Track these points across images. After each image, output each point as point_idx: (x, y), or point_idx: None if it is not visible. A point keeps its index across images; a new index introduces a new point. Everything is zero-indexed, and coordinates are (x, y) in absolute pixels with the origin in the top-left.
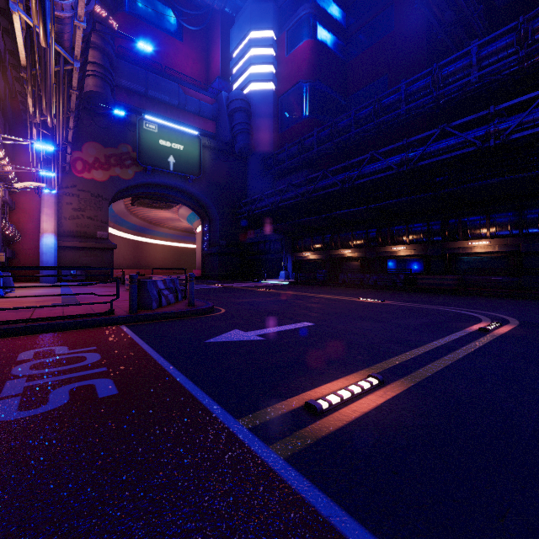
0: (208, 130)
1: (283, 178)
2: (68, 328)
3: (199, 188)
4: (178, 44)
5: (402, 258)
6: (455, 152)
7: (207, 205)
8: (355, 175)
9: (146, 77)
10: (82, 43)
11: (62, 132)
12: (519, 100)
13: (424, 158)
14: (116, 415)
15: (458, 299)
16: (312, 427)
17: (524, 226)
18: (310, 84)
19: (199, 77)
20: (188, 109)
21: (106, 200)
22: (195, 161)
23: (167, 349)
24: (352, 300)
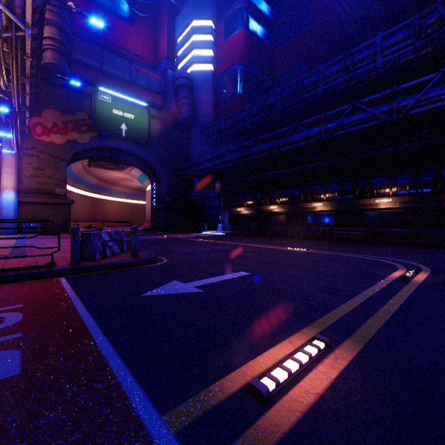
0: (156, 103)
1: (220, 145)
2: (3, 282)
3: (148, 152)
4: (130, 28)
5: (320, 212)
6: (364, 124)
7: (155, 167)
8: (281, 143)
9: (101, 54)
10: (36, 14)
11: (17, 96)
12: (416, 82)
13: (339, 129)
14: (0, 415)
15: (369, 247)
16: (258, 426)
17: (419, 186)
18: (243, 67)
19: (148, 58)
20: (138, 83)
21: (64, 161)
22: (145, 129)
23: (99, 306)
24: (281, 249)
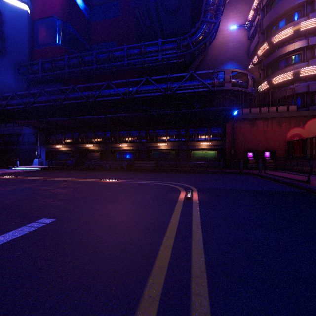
0: None
1: (37, 85)
2: None
3: None
4: None
5: (126, 151)
6: (153, 93)
7: None
8: (97, 94)
9: None
10: None
11: None
12: (179, 75)
13: (138, 93)
14: None
15: (158, 175)
16: None
17: (180, 137)
18: (62, 22)
19: None
20: None
21: None
22: None
23: None
24: (95, 181)
